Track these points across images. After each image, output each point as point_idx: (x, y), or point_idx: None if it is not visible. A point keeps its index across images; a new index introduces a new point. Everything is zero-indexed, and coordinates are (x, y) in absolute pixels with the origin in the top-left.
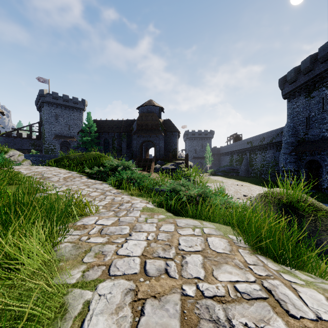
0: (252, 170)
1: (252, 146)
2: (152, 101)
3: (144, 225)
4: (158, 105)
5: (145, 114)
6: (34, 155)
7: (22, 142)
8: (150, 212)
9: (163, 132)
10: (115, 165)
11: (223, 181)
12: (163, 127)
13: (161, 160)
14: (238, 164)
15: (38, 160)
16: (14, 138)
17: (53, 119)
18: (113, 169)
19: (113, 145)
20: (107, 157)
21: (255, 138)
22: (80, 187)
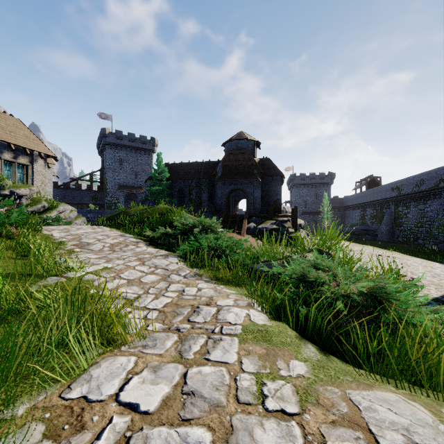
0: (400, 232)
1: (401, 194)
2: (244, 134)
3: (260, 428)
4: (251, 138)
5: (234, 152)
6: (92, 211)
7: (82, 195)
8: (262, 344)
9: (259, 176)
10: (189, 225)
11: (353, 248)
12: (260, 169)
13: (256, 216)
14: (375, 223)
15: (96, 217)
16: (72, 190)
17: (117, 165)
18: (187, 232)
19: (189, 197)
20: (179, 212)
21: (407, 182)
22: (128, 264)
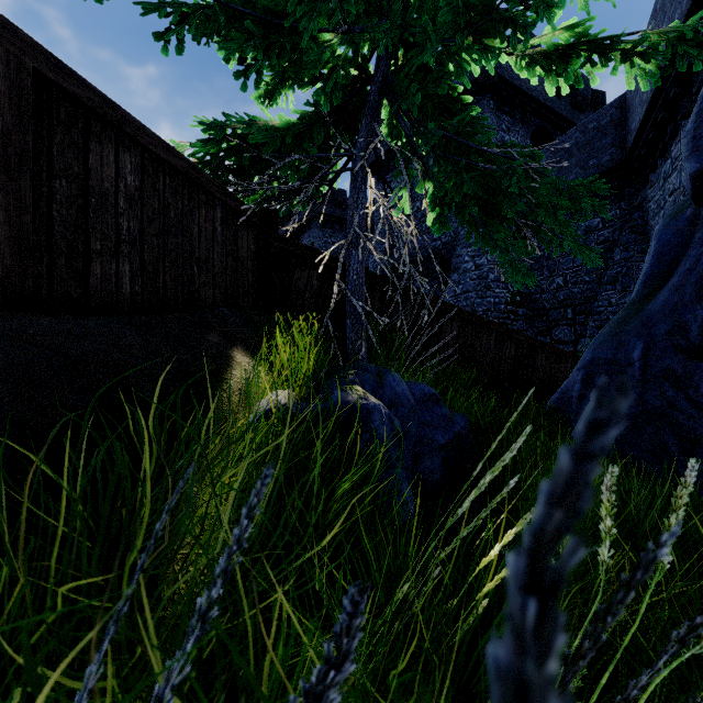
0: None
1: None
2: None
3: None
4: None
5: None
6: None
7: None
8: None
9: None
10: None
11: None
12: None
13: None
14: None
15: None
16: None
17: None
18: None
19: None
20: None
21: None
22: None
